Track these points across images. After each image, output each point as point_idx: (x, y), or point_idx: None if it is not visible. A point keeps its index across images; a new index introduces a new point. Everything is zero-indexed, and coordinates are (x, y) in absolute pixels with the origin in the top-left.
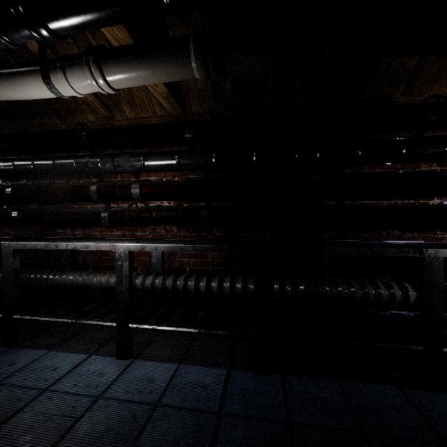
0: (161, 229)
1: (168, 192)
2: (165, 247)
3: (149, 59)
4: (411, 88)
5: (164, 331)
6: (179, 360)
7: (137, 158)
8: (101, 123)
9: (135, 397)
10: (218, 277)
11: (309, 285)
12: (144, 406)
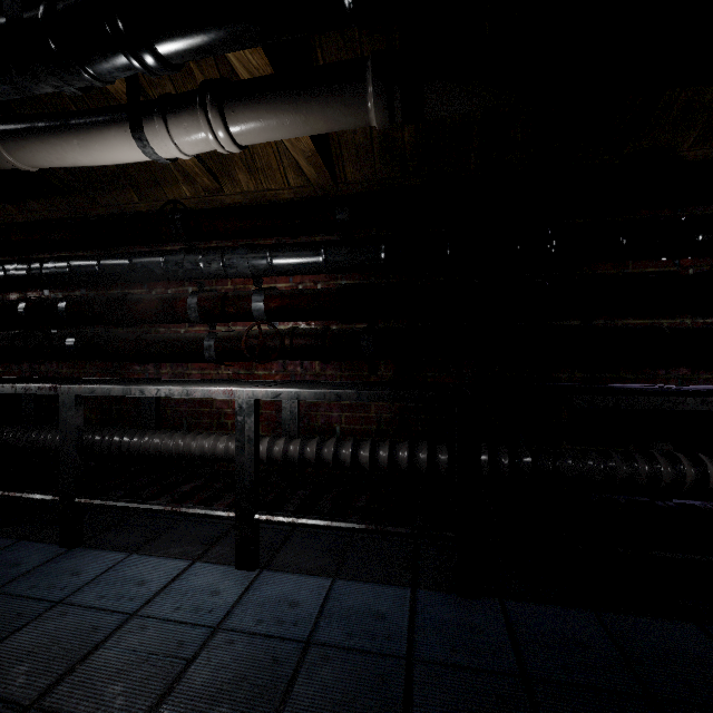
0: (296, 365)
1: (310, 307)
2: (312, 394)
3: (299, 97)
4: (709, 134)
5: (311, 526)
6: (332, 573)
7: (261, 254)
8: (202, 199)
9: (272, 630)
10: (389, 442)
11: (539, 456)
12: (288, 643)
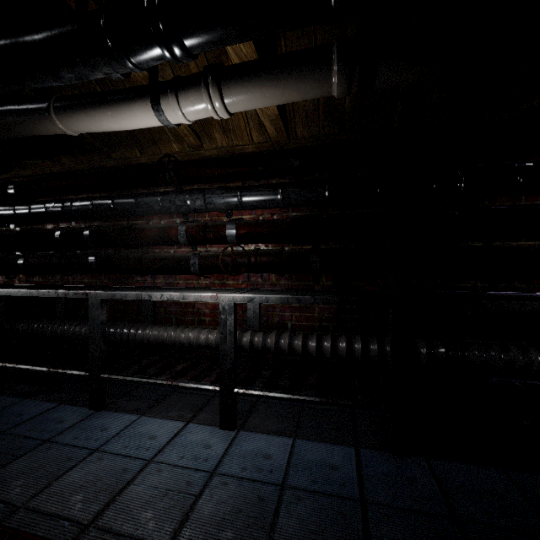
0: (257, 277)
1: (270, 233)
2: (278, 299)
3: (279, 75)
4: None
5: (277, 398)
6: (292, 434)
7: (233, 194)
8: (187, 153)
9: (254, 475)
10: (330, 335)
11: (450, 347)
12: (268, 486)
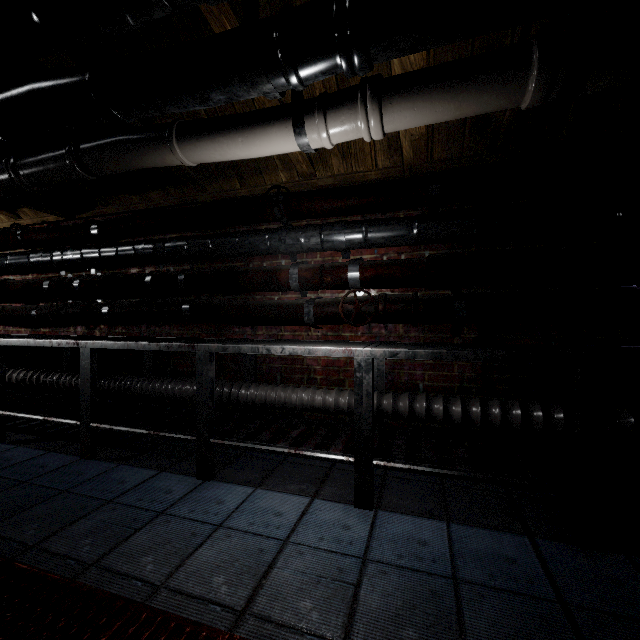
0: (380, 328)
1: (403, 275)
2: (428, 354)
3: (458, 85)
4: None
5: (427, 473)
6: (443, 517)
7: (356, 230)
8: (296, 183)
9: (416, 565)
10: (479, 399)
11: None
12: (437, 578)
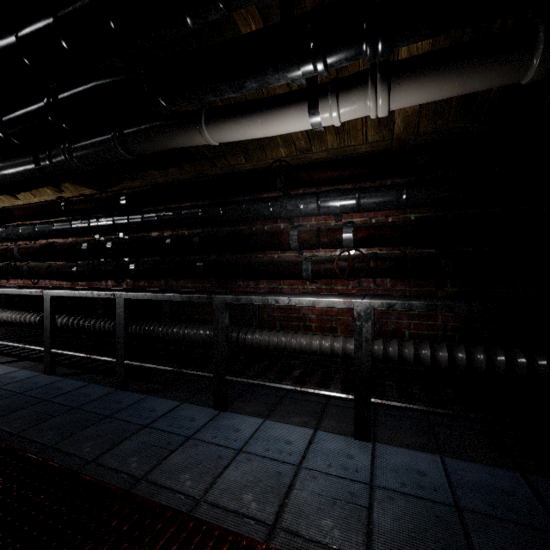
0: (369, 282)
1: (393, 236)
2: (423, 305)
3: (464, 65)
4: None
5: (422, 412)
6: (436, 451)
7: (350, 196)
8: (294, 157)
9: (419, 492)
10: (463, 346)
11: None
12: (441, 506)
